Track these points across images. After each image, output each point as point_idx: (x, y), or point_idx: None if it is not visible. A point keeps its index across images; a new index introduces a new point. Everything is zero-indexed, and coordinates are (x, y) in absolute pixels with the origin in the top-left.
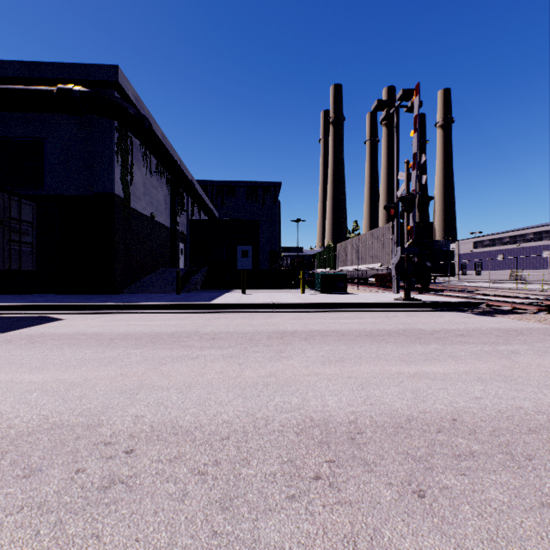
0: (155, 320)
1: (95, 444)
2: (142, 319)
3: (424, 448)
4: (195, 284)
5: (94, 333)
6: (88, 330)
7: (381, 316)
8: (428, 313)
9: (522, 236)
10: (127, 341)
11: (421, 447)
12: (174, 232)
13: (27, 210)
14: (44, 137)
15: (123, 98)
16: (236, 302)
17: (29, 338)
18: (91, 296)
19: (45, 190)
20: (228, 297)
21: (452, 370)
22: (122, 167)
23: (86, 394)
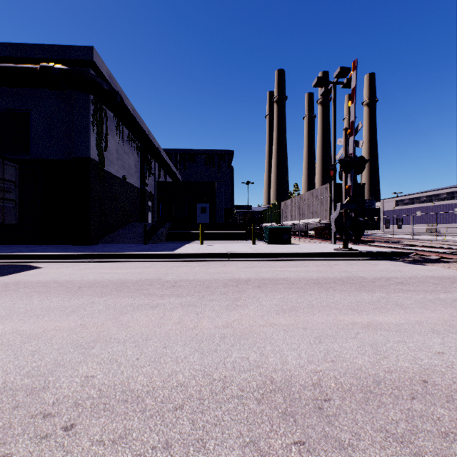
0: (123, 269)
1: (33, 416)
2: (111, 267)
3: (403, 422)
4: (161, 236)
5: (65, 280)
6: (60, 278)
7: (324, 265)
8: (365, 261)
9: (436, 196)
10: (94, 289)
11: (399, 420)
12: (143, 192)
13: (10, 170)
14: (30, 109)
15: (98, 75)
16: (195, 252)
17: (4, 285)
18: (70, 246)
19: (31, 155)
20: (188, 248)
21: (404, 320)
22: (97, 135)
23: (40, 349)
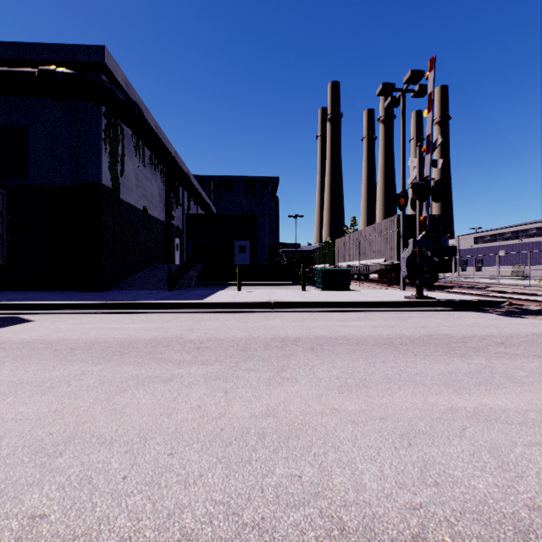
0: (136, 323)
1: None
2: (122, 320)
3: None
4: (189, 281)
5: (56, 339)
6: (51, 335)
7: (395, 317)
8: (445, 313)
9: (524, 231)
10: (90, 352)
11: None
12: (169, 226)
13: None
14: (27, 124)
15: (111, 82)
16: (230, 301)
17: None
18: (76, 293)
19: (29, 180)
20: (222, 295)
21: (526, 405)
22: (111, 156)
23: None
